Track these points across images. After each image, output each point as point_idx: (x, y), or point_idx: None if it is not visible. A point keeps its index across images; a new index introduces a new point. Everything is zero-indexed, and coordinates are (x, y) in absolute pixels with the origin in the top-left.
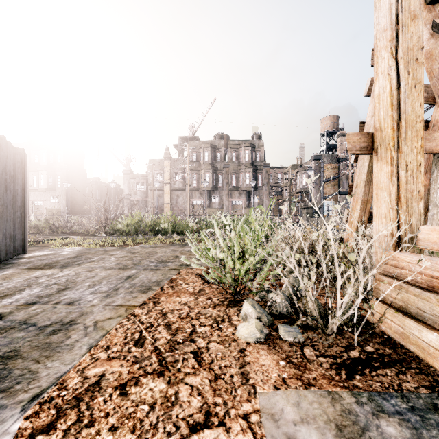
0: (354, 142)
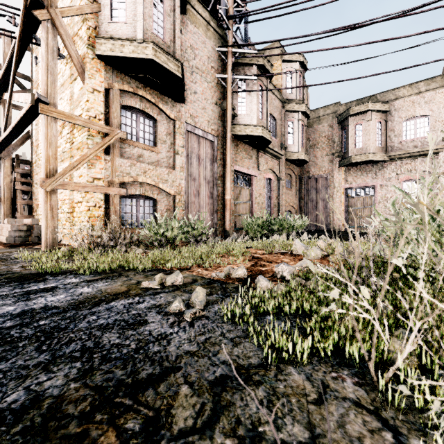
0: None
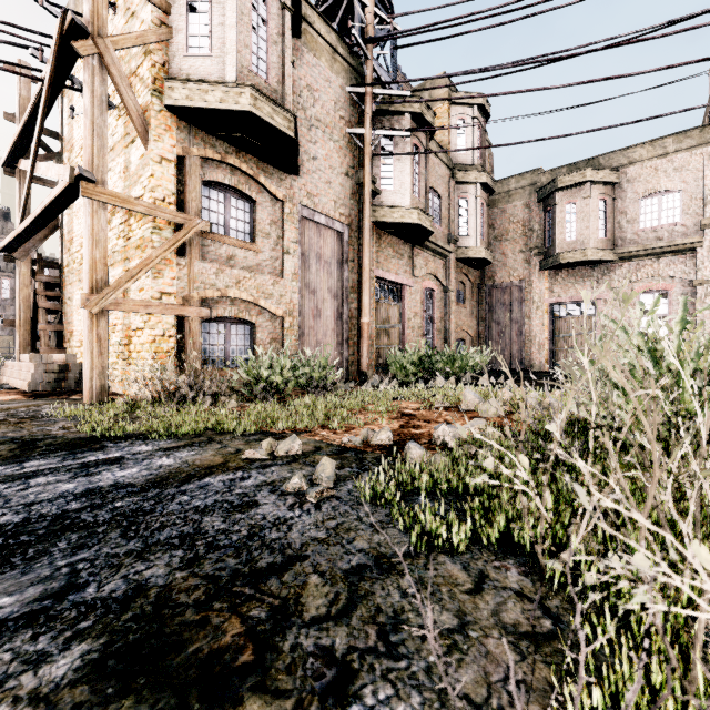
0: (8, 323)
